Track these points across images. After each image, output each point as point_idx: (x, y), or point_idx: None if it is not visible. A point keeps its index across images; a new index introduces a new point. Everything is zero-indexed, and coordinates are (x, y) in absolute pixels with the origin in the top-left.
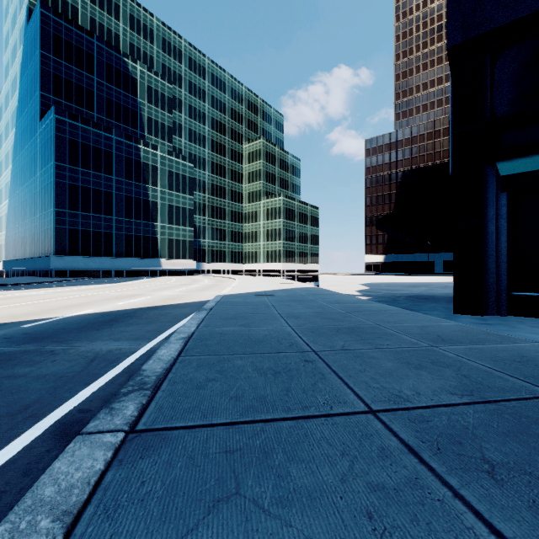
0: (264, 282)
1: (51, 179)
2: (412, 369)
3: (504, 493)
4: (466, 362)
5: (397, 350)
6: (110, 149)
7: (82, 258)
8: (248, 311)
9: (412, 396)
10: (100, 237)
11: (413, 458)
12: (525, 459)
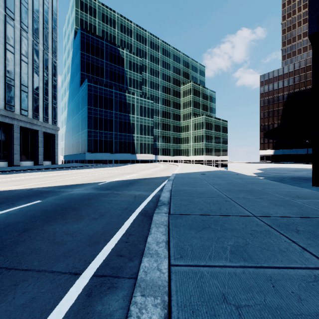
0: (195, 167)
1: (86, 115)
2: (276, 206)
3: (299, 235)
4: (306, 205)
5: (271, 200)
6: (112, 97)
7: (99, 154)
8: (192, 181)
9: (273, 213)
10: (107, 143)
11: (268, 227)
12: (313, 230)
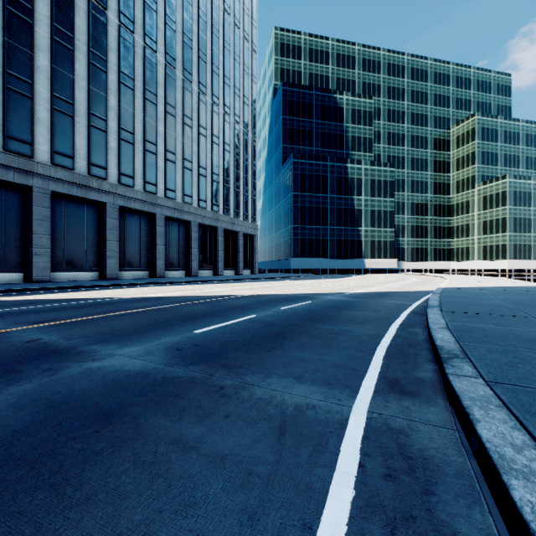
0: (481, 281)
1: (290, 205)
2: None
3: None
4: None
5: None
6: (326, 173)
7: (308, 260)
8: (470, 295)
9: None
10: (319, 243)
11: None
12: None
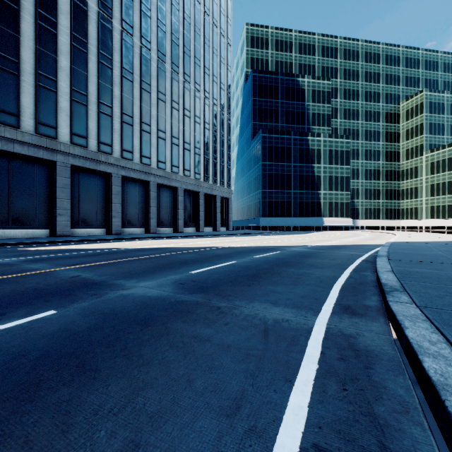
0: (427, 236)
1: (259, 173)
2: None
3: None
4: None
5: None
6: (290, 145)
7: (274, 219)
8: (415, 248)
9: None
10: (284, 204)
11: None
12: None
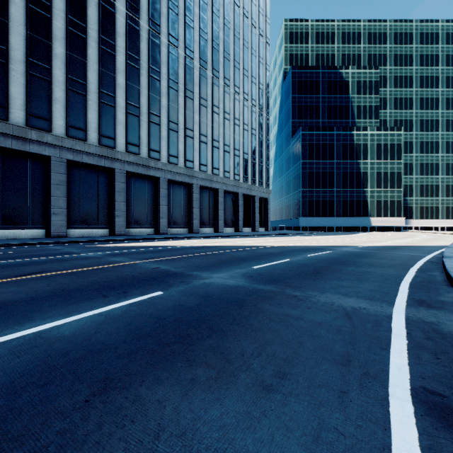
0: None
1: (299, 172)
2: None
3: None
4: None
5: None
6: (332, 142)
7: (315, 219)
8: None
9: None
10: (326, 204)
11: None
12: None
